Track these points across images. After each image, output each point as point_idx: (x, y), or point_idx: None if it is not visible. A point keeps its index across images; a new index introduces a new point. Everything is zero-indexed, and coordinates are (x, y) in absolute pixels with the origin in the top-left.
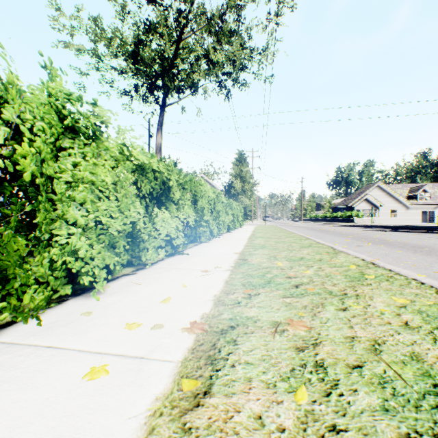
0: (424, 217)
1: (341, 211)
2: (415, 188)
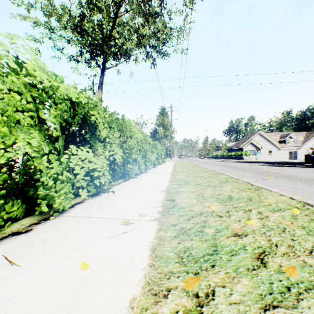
0: (289, 155)
1: (234, 151)
2: (284, 135)
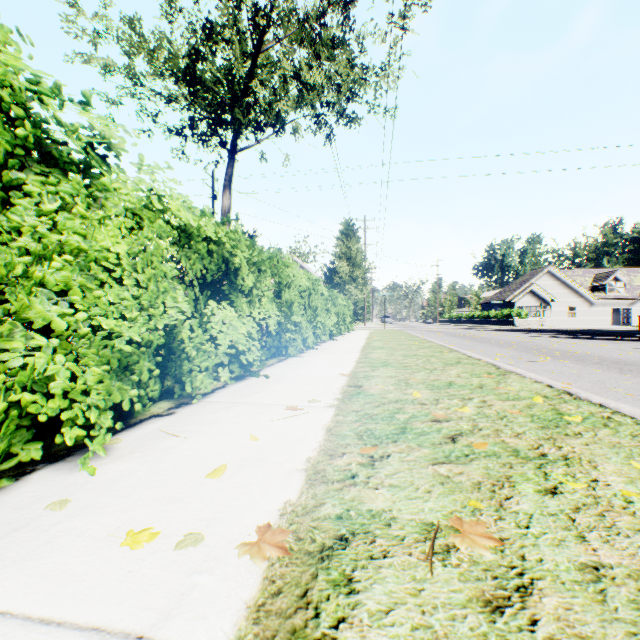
0: (615, 317)
1: (495, 309)
2: (603, 275)
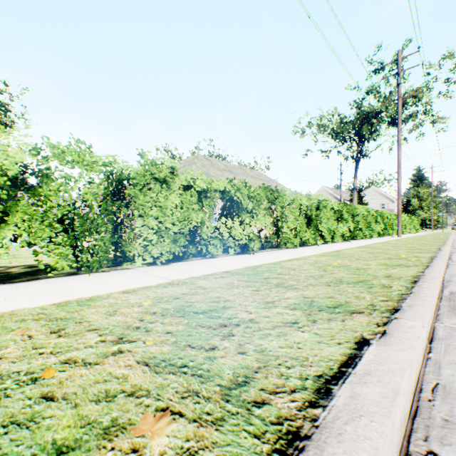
0: None
1: None
2: None
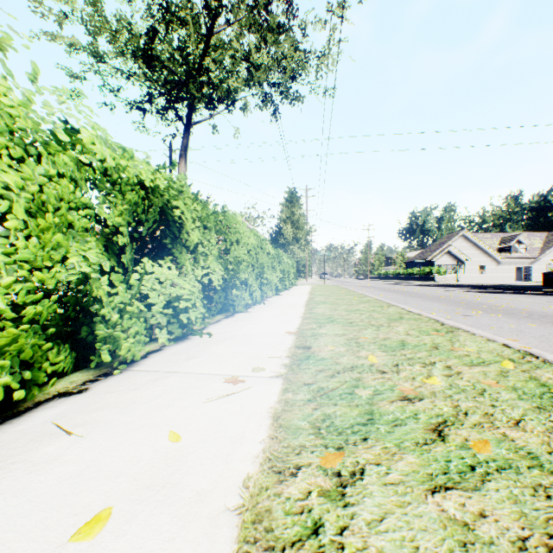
0: (518, 274)
1: (418, 267)
2: (508, 238)
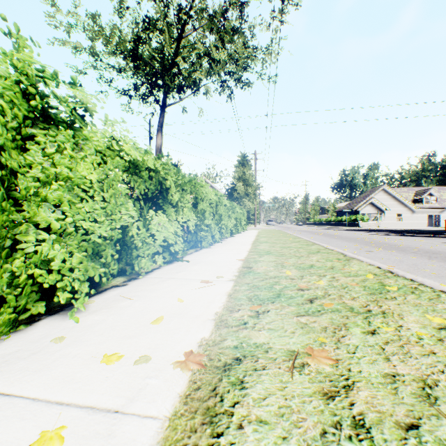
0: (430, 221)
1: (346, 215)
2: (421, 192)
